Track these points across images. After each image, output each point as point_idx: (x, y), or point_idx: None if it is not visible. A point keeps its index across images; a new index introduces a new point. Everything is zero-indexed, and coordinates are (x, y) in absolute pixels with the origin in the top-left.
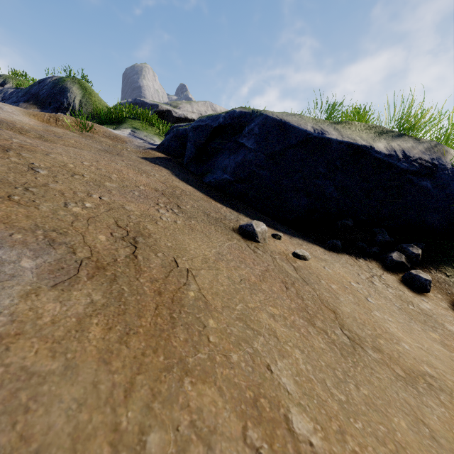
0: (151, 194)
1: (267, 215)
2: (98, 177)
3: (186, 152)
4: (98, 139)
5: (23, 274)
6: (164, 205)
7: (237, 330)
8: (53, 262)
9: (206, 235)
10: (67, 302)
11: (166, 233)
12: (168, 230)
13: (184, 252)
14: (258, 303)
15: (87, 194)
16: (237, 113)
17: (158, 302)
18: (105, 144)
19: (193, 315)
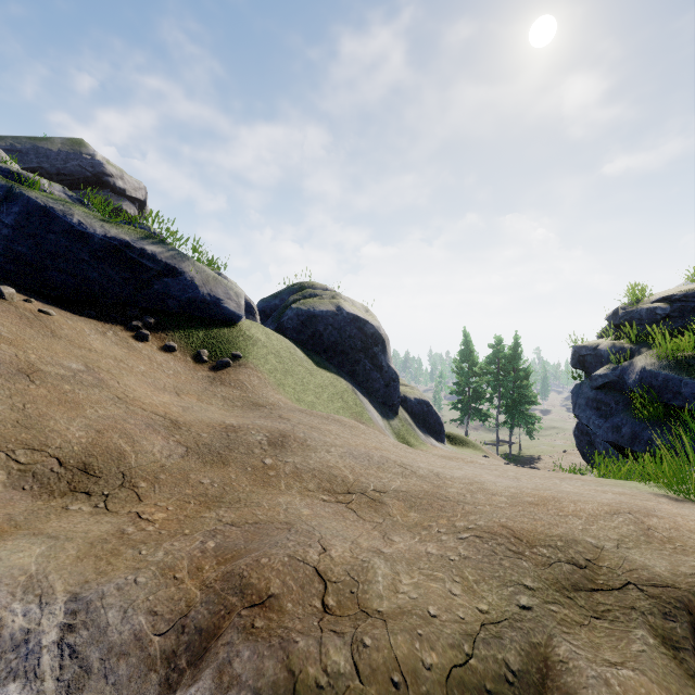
0: None
1: (28, 290)
2: None
3: None
4: None
5: None
6: None
7: None
8: None
9: None
10: None
11: None
12: None
13: None
14: None
15: None
16: None
17: None
18: None
19: None
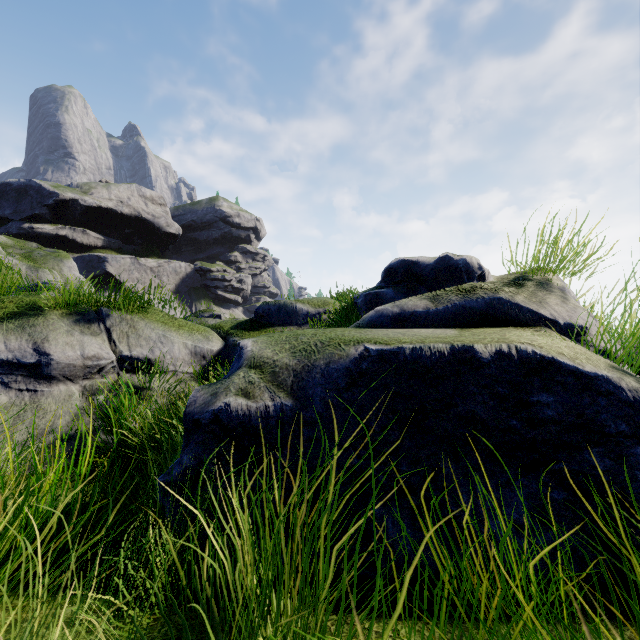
0: None
1: None
2: None
3: None
4: None
5: None
6: None
7: None
8: None
9: None
10: None
11: None
12: None
13: None
14: None
15: None
16: None
17: None
18: None
19: None
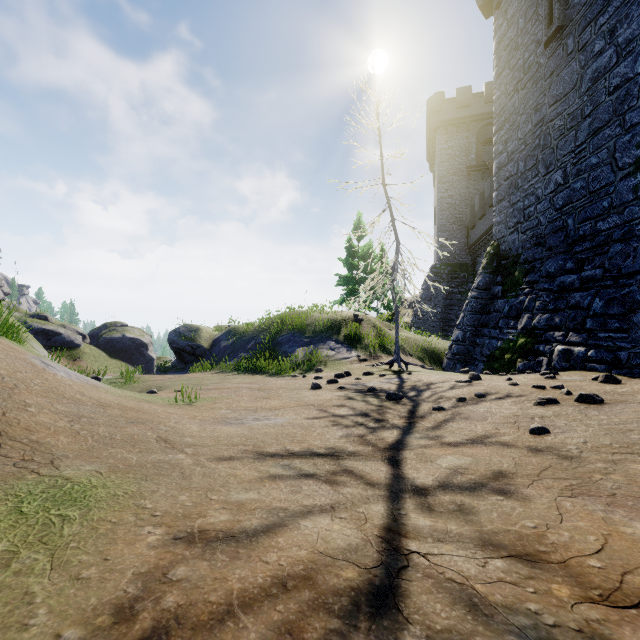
0: None
1: None
2: None
3: None
4: None
5: None
6: None
7: None
8: None
9: None
10: None
11: None
12: None
13: None
14: None
15: None
16: None
17: None
18: None
19: None
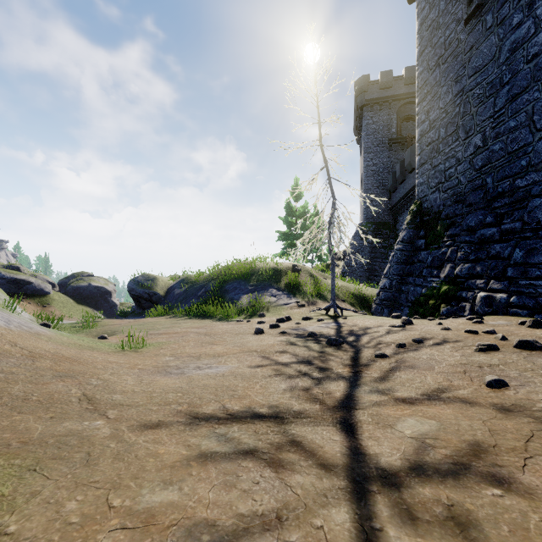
0: None
1: None
2: None
3: None
4: None
5: None
6: None
7: None
8: None
9: None
10: None
11: None
12: None
13: None
14: None
15: None
16: None
17: None
18: None
19: None
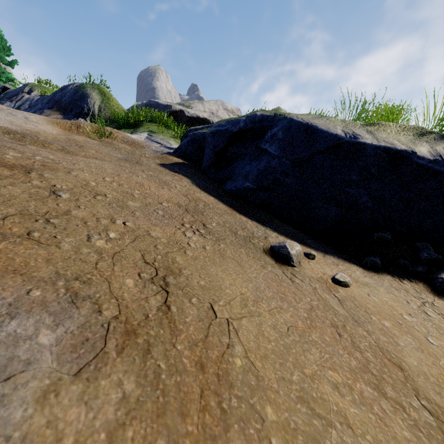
0: (175, 212)
1: (292, 225)
2: (121, 196)
3: (205, 157)
4: (117, 145)
5: (41, 357)
6: (189, 225)
7: (302, 420)
8: (76, 330)
9: (239, 263)
10: (94, 402)
11: (197, 266)
12: (198, 261)
13: (220, 292)
14: (315, 365)
15: (111, 220)
16: (258, 116)
17: (202, 383)
18: (124, 151)
19: (245, 401)
